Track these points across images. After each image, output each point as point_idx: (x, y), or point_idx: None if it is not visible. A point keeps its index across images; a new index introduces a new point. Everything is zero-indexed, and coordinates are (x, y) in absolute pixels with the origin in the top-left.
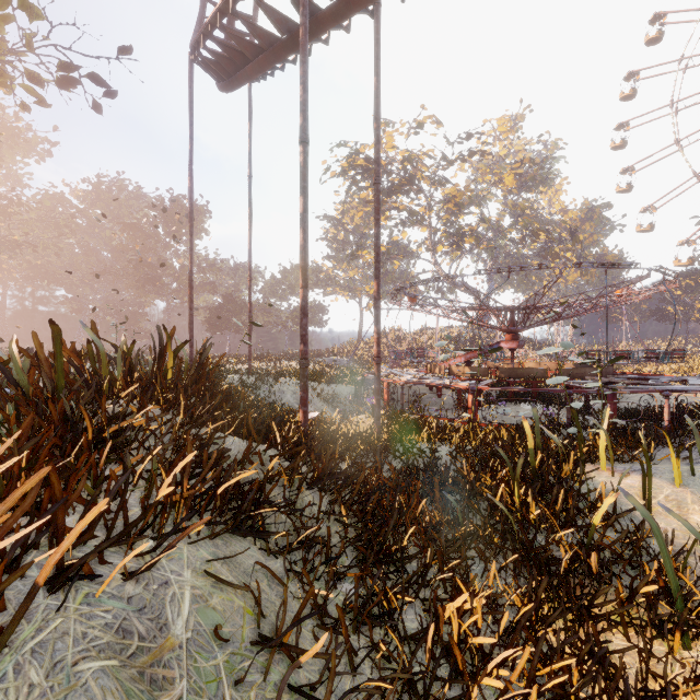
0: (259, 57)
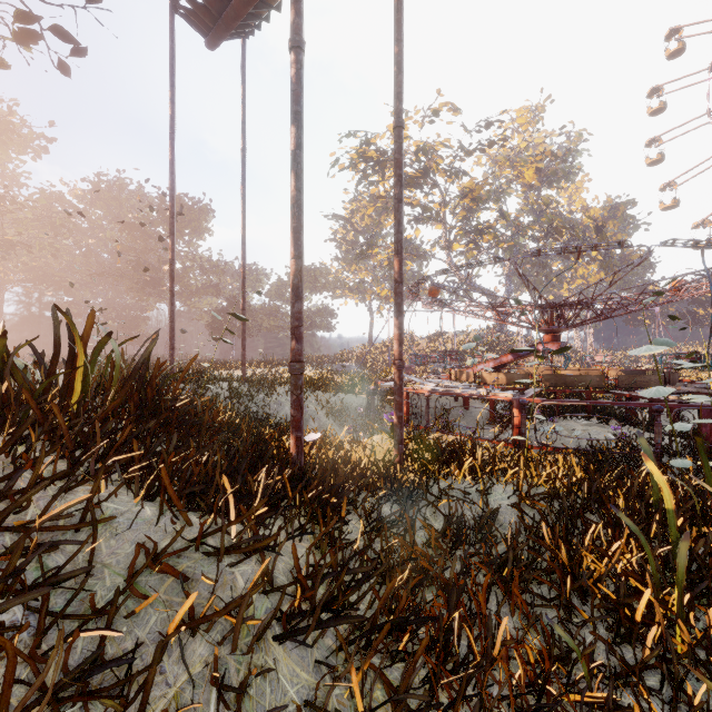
0: None
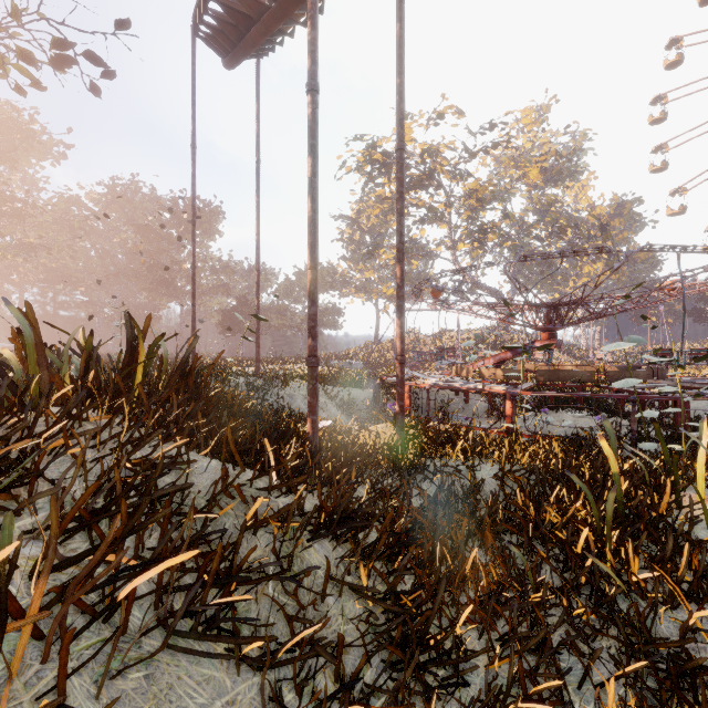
0: (265, 15)
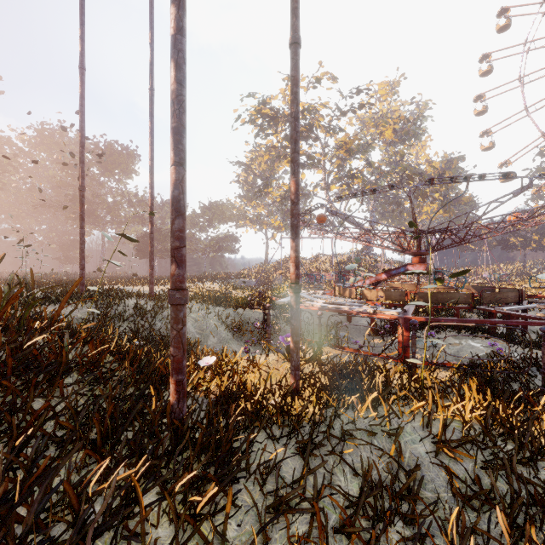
0: None
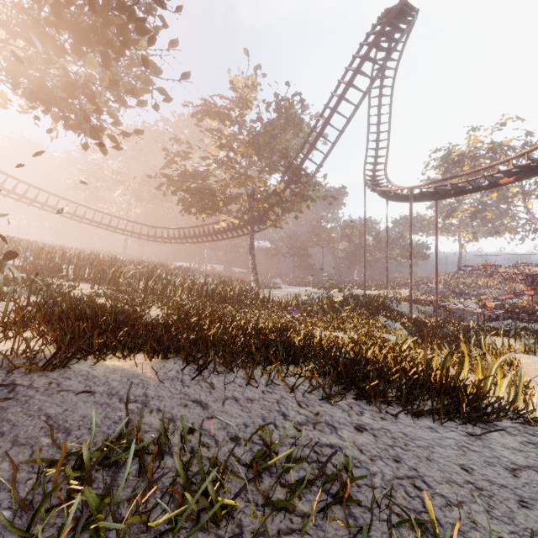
0: (394, 199)
